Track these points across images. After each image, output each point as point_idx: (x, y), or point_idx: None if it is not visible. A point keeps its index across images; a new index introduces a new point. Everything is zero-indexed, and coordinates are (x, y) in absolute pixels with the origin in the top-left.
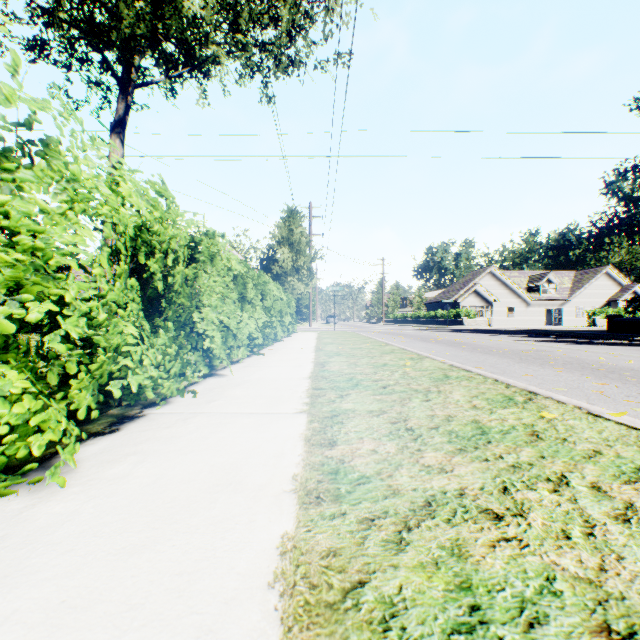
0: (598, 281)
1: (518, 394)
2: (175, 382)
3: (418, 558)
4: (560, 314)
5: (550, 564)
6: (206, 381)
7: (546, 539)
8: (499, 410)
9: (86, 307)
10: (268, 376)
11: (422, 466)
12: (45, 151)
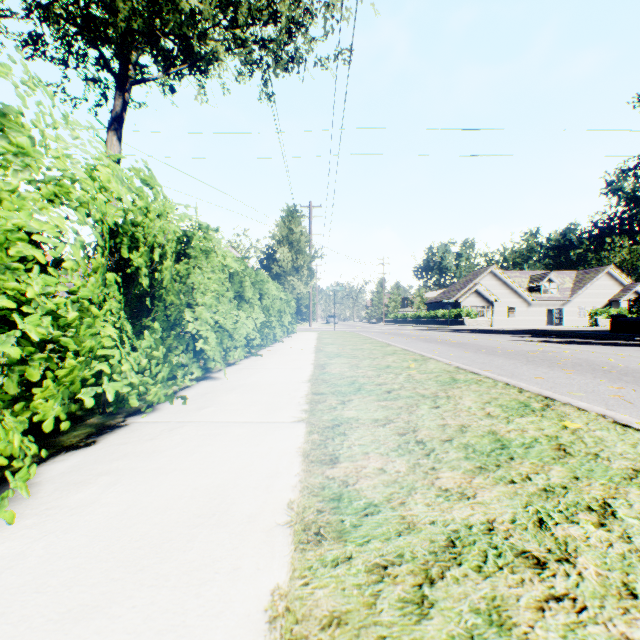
0: (600, 281)
1: (533, 400)
2: (162, 388)
3: (447, 629)
4: (561, 314)
5: (621, 639)
6: (199, 385)
7: (606, 598)
8: (516, 419)
9: (50, 305)
10: (265, 379)
11: (439, 490)
12: (2, 124)
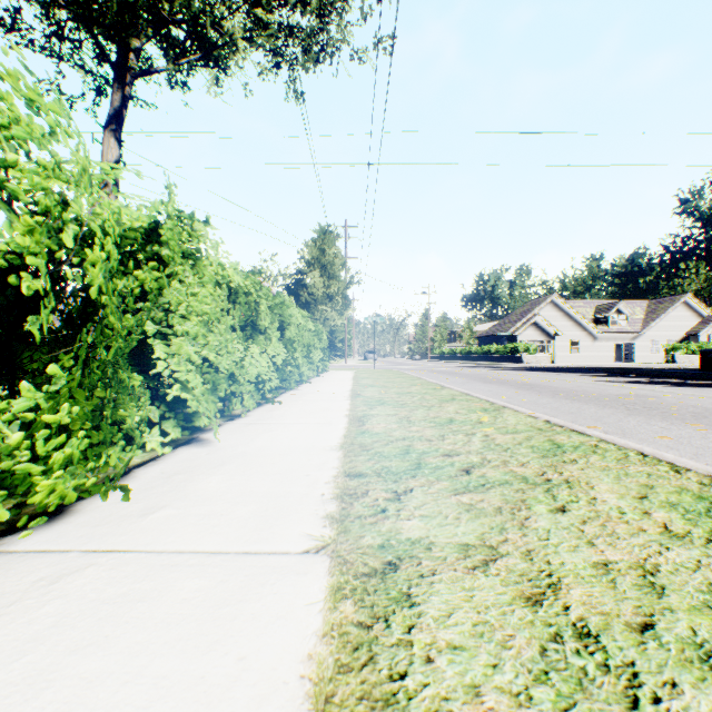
0: (675, 311)
1: None
2: (66, 481)
3: None
4: (632, 349)
5: None
6: (173, 455)
7: None
8: None
9: None
10: (276, 444)
11: None
12: None
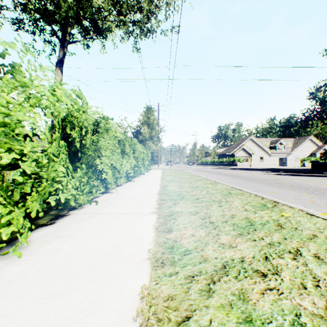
0: (306, 143)
1: (268, 203)
2: (86, 196)
3: (220, 301)
4: (286, 160)
5: (297, 305)
6: (103, 195)
7: (292, 289)
8: (259, 211)
9: (35, 156)
10: (136, 193)
11: (219, 244)
12: (12, 71)
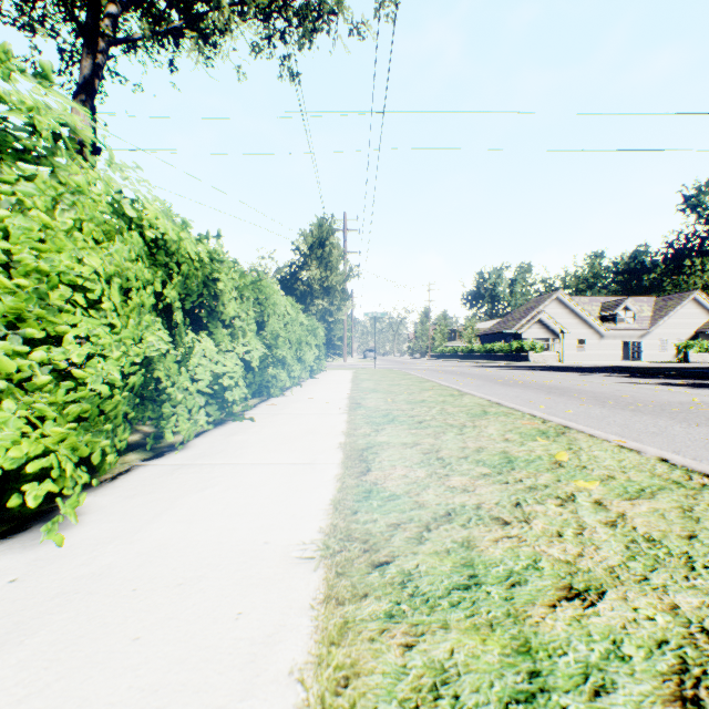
0: (684, 309)
1: None
2: None
3: None
4: (640, 348)
5: None
6: None
7: None
8: None
9: None
10: (192, 534)
11: None
12: None
